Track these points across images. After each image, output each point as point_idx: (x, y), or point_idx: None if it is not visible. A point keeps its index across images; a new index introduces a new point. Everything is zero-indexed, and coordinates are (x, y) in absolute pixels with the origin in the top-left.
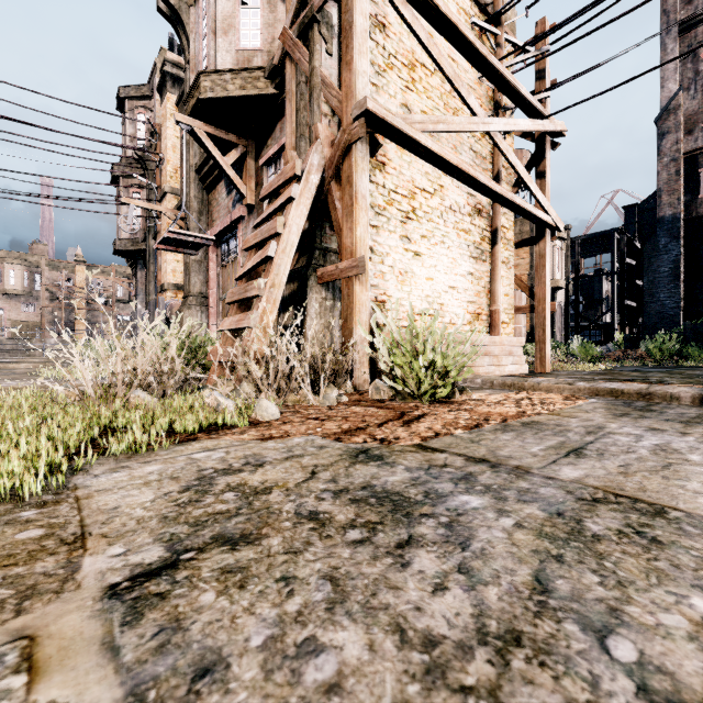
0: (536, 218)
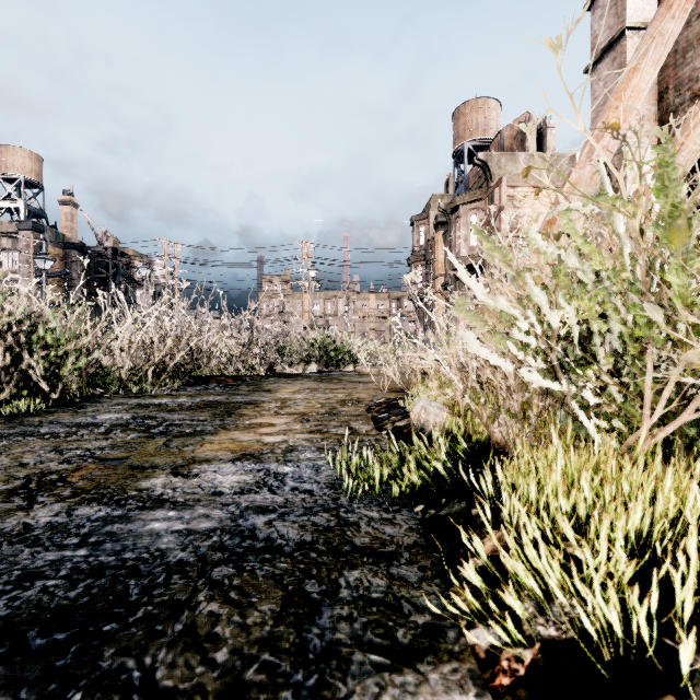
0: None
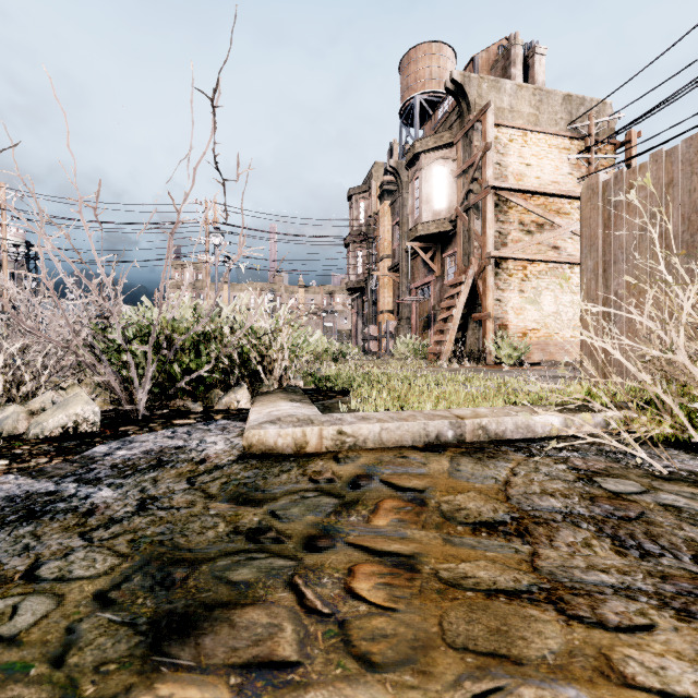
0: None
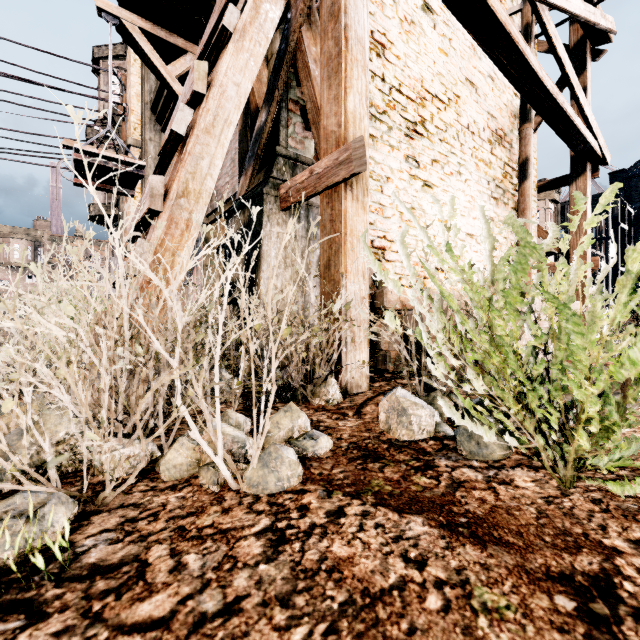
0: (582, 142)
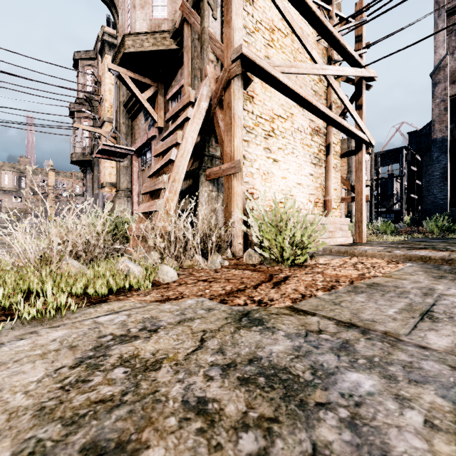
0: (357, 136)
